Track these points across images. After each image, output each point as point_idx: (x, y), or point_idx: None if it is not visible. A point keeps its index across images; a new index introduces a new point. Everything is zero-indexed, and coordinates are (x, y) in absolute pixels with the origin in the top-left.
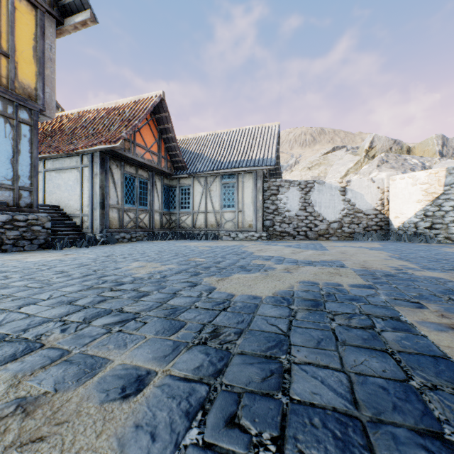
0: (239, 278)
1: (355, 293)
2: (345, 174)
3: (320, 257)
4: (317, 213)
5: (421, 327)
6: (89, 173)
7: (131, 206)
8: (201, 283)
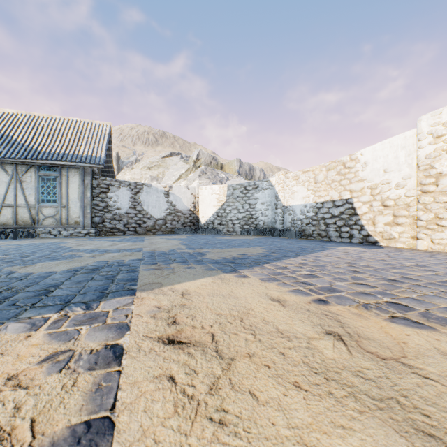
0: (44, 264)
1: (127, 263)
2: (178, 178)
3: (131, 247)
4: (146, 212)
5: (142, 270)
6: None
7: None
8: (1, 271)
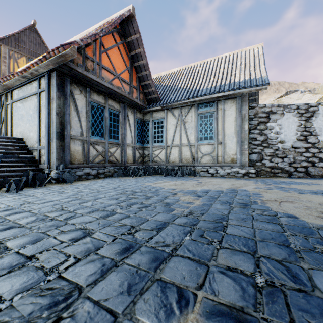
0: None
1: None
2: None
3: None
4: (322, 144)
5: None
6: (45, 98)
7: (99, 139)
8: None
